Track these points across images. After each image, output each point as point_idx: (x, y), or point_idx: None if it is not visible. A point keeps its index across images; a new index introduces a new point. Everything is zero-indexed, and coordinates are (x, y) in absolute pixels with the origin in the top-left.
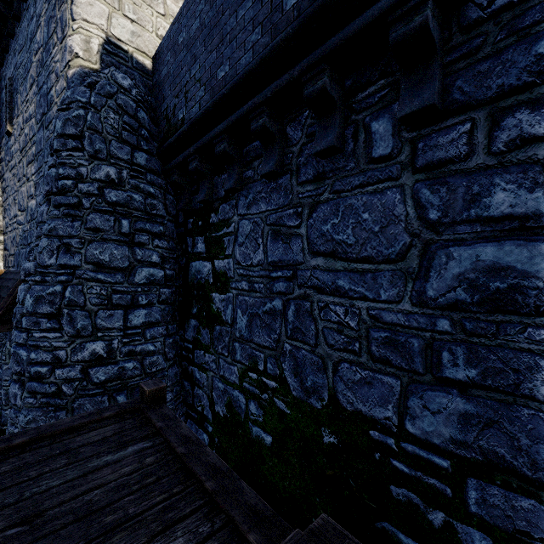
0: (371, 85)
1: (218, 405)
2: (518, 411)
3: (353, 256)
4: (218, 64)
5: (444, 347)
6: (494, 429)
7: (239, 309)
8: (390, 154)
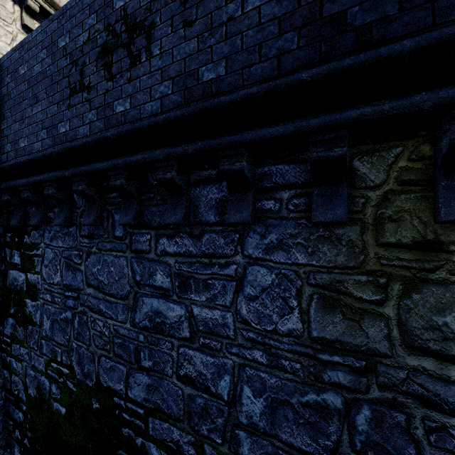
0: (114, 192)
1: (30, 389)
2: (164, 382)
3: (107, 291)
4: (20, 134)
5: (142, 349)
6: (157, 391)
7: (45, 315)
8: (122, 237)
